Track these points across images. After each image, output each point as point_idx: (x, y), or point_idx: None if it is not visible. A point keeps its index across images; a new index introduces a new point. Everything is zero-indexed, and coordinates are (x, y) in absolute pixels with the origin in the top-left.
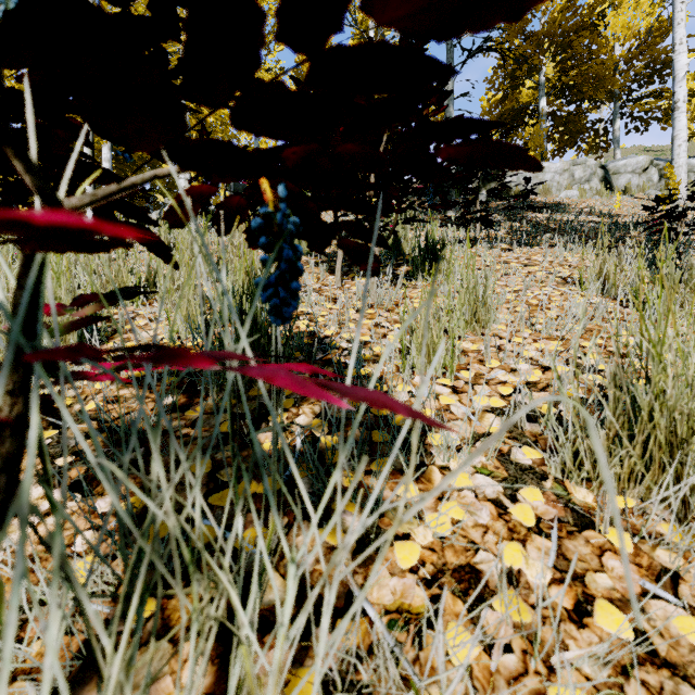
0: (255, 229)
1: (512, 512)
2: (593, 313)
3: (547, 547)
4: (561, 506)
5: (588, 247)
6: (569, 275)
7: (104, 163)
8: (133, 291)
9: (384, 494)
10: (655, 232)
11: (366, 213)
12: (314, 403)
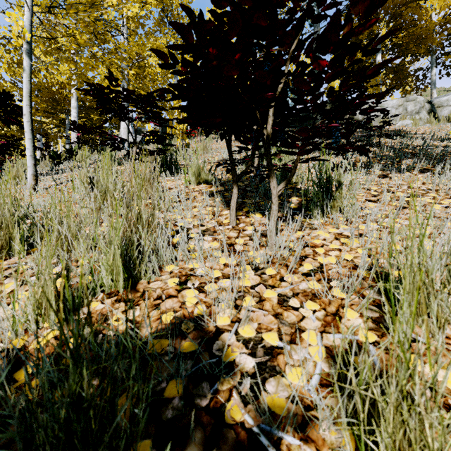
0: None
1: None
2: None
3: None
4: None
5: None
6: None
7: (72, 109)
8: None
9: None
10: None
11: None
12: None
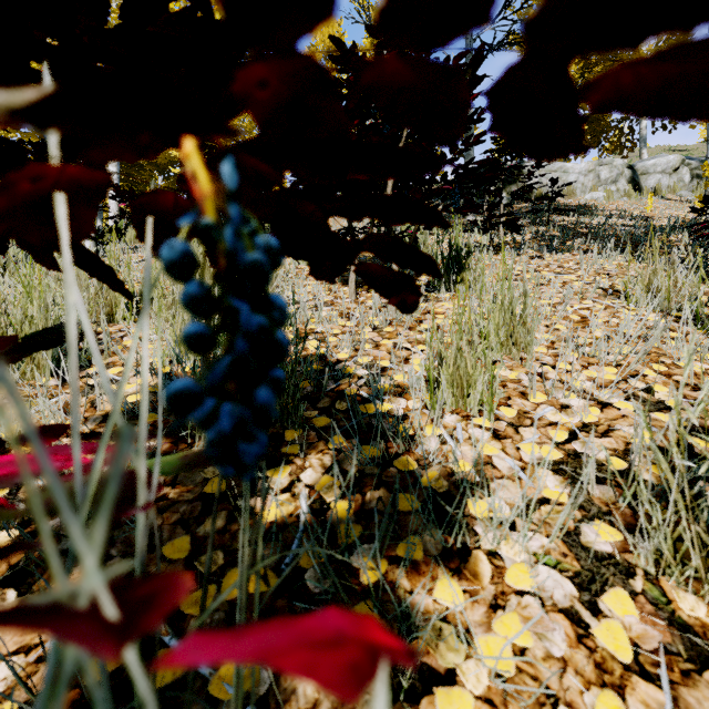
0: (172, 264)
1: (596, 634)
2: (646, 331)
3: (658, 702)
4: (664, 624)
5: (626, 253)
6: (610, 285)
7: (111, 168)
8: (59, 335)
9: (417, 599)
10: (702, 237)
11: (408, 222)
12: (323, 451)
